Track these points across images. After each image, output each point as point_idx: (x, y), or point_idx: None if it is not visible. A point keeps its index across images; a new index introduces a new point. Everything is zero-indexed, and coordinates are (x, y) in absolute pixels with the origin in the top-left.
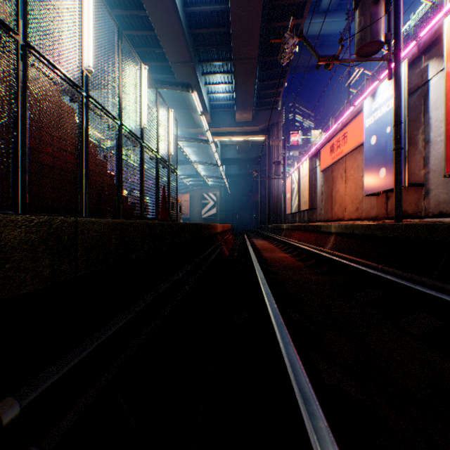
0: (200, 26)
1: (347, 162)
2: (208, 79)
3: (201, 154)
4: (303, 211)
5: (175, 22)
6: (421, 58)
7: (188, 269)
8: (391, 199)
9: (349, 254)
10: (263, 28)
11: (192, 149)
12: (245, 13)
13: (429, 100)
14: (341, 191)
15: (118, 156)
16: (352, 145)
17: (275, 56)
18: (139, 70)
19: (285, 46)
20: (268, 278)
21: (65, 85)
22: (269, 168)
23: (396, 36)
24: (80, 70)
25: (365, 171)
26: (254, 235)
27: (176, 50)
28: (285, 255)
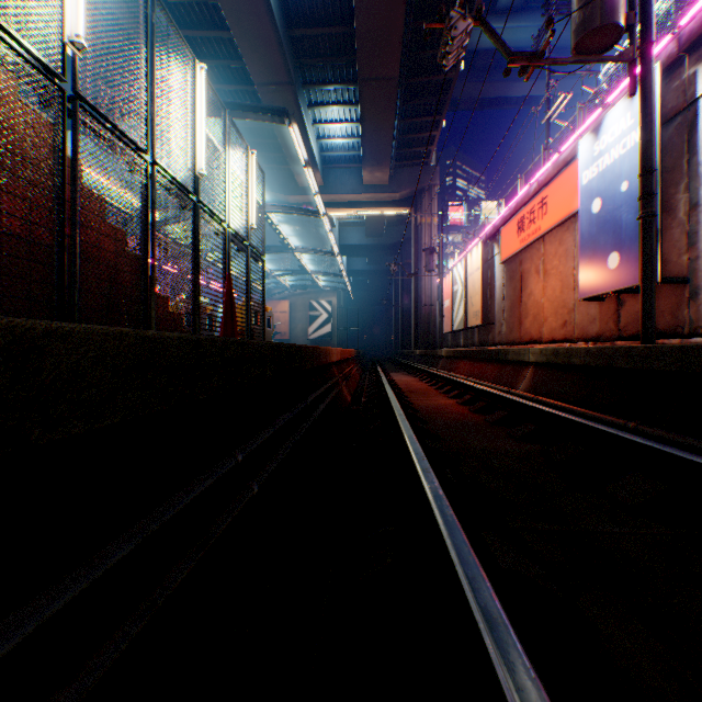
0: (305, 23)
1: (547, 247)
2: (318, 114)
3: (308, 237)
4: (471, 329)
5: (263, 13)
6: (683, 60)
7: (265, 440)
8: (626, 305)
9: (564, 401)
10: (408, 27)
11: (293, 229)
12: (379, 0)
13: (699, 132)
14: (536, 294)
15: (146, 220)
16: (556, 218)
17: (427, 77)
18: (190, 71)
19: (450, 32)
20: (426, 448)
21: (21, 64)
22: (416, 260)
23: (645, 18)
24: (58, 42)
25: (581, 258)
26: (392, 366)
27: (265, 64)
28: (448, 401)
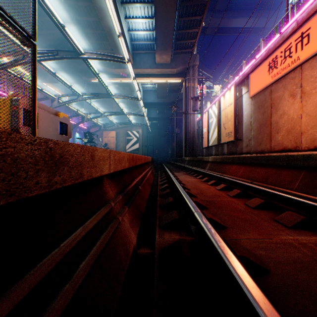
0: None
1: (308, 71)
2: (128, 11)
3: None
4: (221, 144)
5: None
6: None
7: None
8: None
9: None
10: None
11: (118, 93)
12: None
13: None
14: (292, 113)
15: None
16: None
17: None
18: None
19: None
20: None
21: None
22: (185, 107)
23: None
24: None
25: None
26: (173, 167)
27: None
28: None
